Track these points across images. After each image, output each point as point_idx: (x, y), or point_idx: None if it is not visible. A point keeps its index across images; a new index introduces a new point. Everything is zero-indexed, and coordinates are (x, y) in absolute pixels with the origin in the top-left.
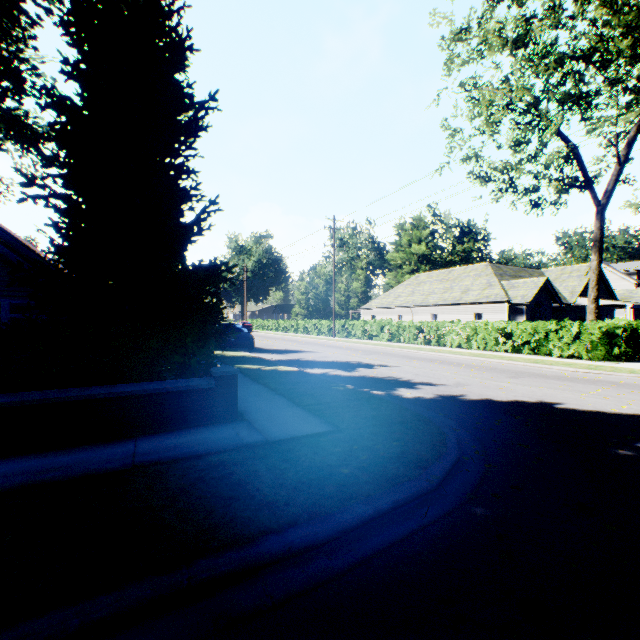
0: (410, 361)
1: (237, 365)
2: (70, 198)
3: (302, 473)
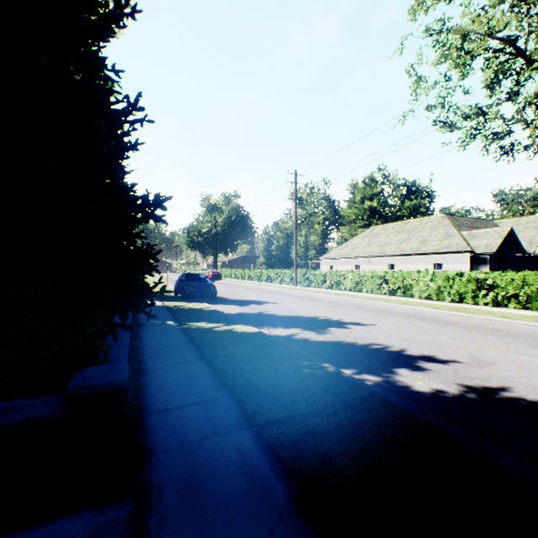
0: (385, 317)
1: (189, 322)
2: None
3: None
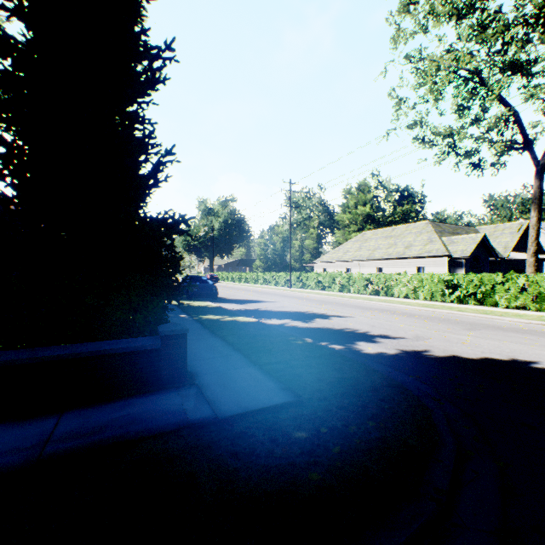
0: (363, 311)
1: (199, 315)
2: (12, 142)
3: (256, 480)
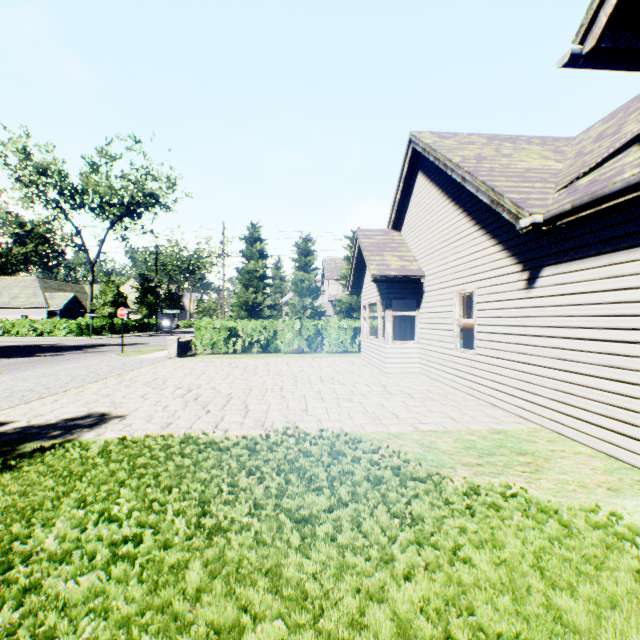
0: None
1: None
2: None
3: None
